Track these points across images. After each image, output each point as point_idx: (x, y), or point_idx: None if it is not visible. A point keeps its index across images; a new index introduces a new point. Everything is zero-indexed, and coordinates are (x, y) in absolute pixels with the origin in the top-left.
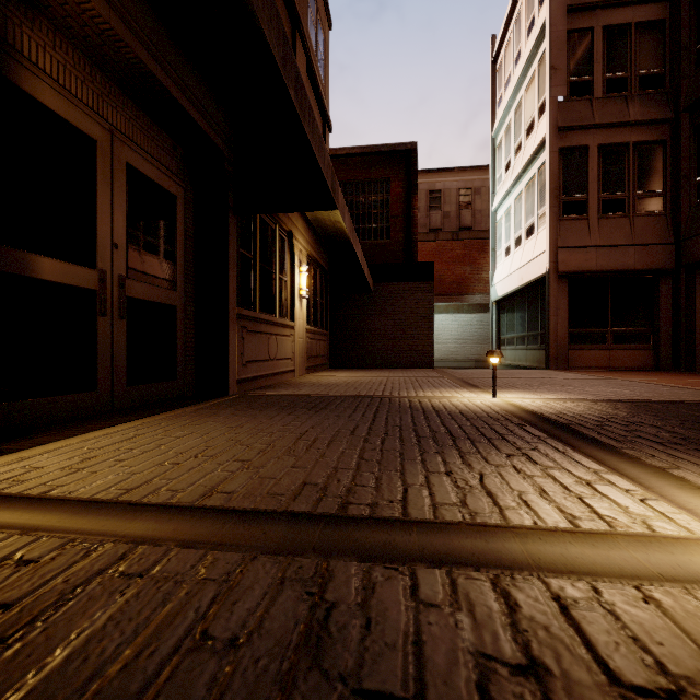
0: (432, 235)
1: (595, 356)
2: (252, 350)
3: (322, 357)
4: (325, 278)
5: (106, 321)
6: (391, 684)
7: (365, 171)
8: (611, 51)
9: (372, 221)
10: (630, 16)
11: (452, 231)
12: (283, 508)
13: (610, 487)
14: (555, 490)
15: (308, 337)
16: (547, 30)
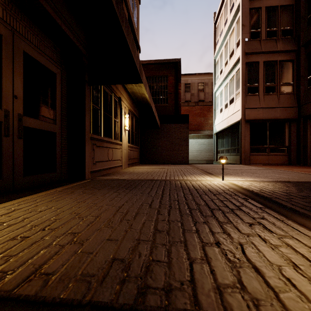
0: (186, 103)
1: (262, 158)
2: (99, 156)
3: (135, 159)
4: (137, 121)
5: (9, 139)
6: None
7: (156, 71)
8: (269, 18)
9: (159, 95)
10: (278, 2)
11: (195, 102)
12: (89, 297)
13: None
14: (302, 263)
15: (129, 149)
16: (240, 7)
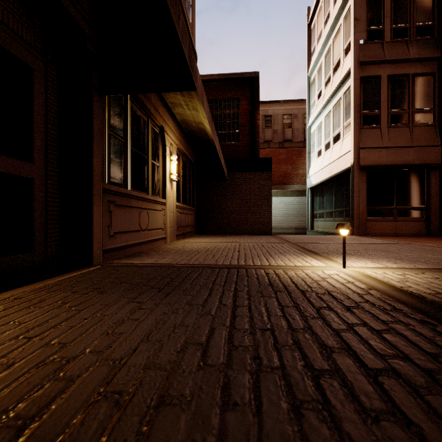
0: (266, 145)
1: (385, 225)
2: (121, 222)
3: (189, 226)
4: (192, 169)
5: None
6: None
7: (222, 92)
8: (397, 9)
9: (226, 128)
10: None
11: (279, 142)
12: None
13: None
14: None
15: (178, 211)
16: None
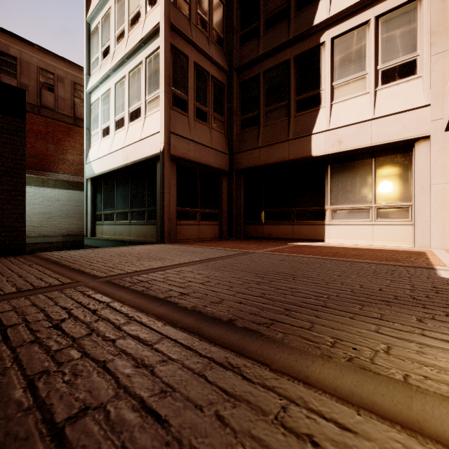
0: None
1: (191, 229)
2: None
3: None
4: None
5: None
6: None
7: None
8: None
9: None
10: None
11: (32, 103)
12: None
13: None
14: None
15: None
16: None
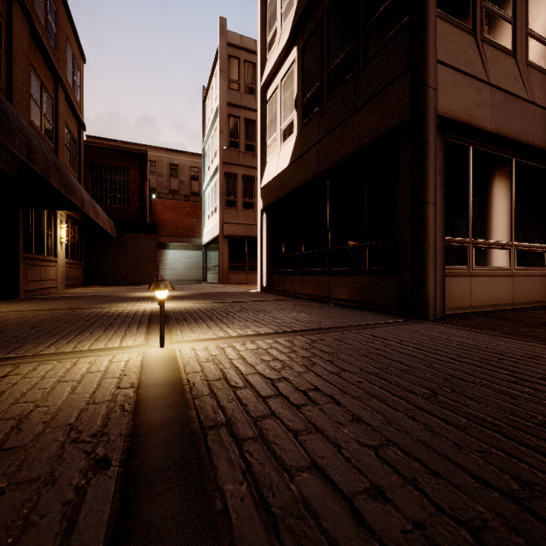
0: (171, 195)
1: (241, 277)
2: (31, 275)
3: (78, 279)
4: (80, 227)
5: None
6: (82, 312)
7: (112, 160)
8: (248, 131)
9: (117, 192)
10: (255, 117)
11: (184, 194)
12: (65, 308)
13: (145, 303)
14: (132, 304)
15: (67, 266)
16: (219, 110)
